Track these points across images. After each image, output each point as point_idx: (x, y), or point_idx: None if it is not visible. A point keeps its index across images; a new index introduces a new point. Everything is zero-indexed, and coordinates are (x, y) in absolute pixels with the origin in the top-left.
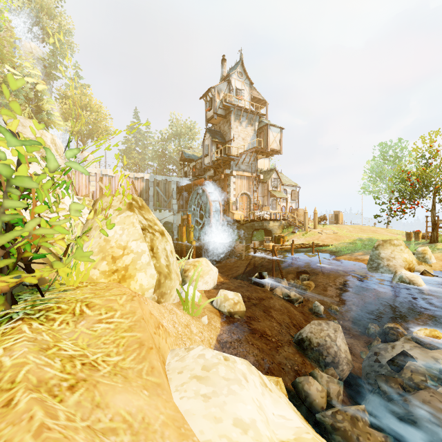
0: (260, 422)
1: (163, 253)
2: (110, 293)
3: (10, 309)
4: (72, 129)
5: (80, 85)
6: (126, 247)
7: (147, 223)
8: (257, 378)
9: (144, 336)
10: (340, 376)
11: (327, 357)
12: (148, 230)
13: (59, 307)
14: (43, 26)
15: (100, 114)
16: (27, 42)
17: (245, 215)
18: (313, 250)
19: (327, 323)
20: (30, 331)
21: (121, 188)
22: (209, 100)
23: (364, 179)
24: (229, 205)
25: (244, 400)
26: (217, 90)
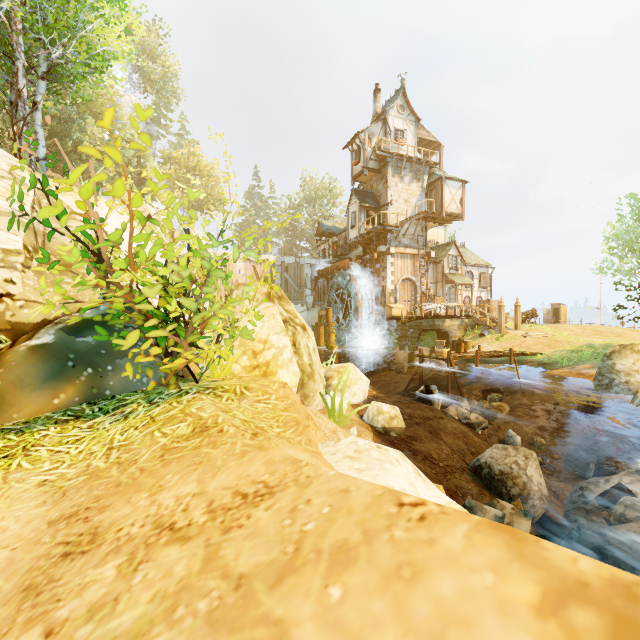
0: (411, 491)
1: (305, 350)
2: (261, 382)
3: (180, 388)
4: (225, 219)
5: (187, 142)
6: (266, 341)
7: (288, 315)
8: (411, 467)
9: (300, 417)
10: (530, 513)
11: (513, 488)
12: (289, 323)
13: (222, 387)
14: (145, 72)
15: (211, 178)
16: (127, 95)
17: (408, 309)
18: (512, 360)
19: (515, 448)
20: (209, 400)
21: (239, 275)
22: (356, 149)
23: (603, 252)
24: (385, 296)
25: (395, 475)
26: (368, 135)
